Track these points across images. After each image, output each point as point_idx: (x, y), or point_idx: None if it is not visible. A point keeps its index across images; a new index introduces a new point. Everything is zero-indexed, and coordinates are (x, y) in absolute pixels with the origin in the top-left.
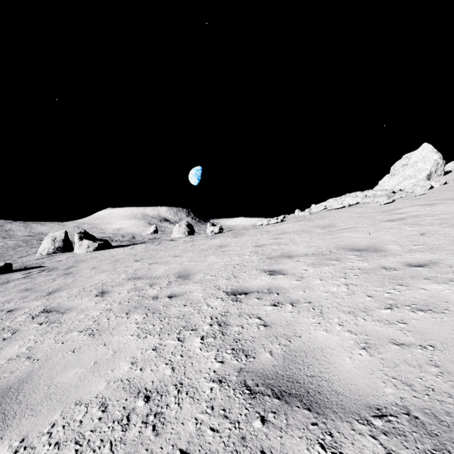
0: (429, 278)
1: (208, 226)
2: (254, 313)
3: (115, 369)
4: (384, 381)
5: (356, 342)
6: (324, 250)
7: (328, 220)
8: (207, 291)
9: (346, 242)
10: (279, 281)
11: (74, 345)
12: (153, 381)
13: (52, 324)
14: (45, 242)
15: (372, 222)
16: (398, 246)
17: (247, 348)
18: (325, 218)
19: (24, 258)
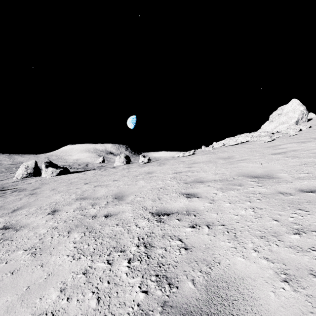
0: None
1: (140, 157)
2: (175, 234)
3: (43, 298)
4: None
5: (276, 273)
6: (228, 177)
7: (227, 153)
8: (136, 212)
9: (244, 170)
10: (195, 204)
11: (16, 265)
12: (77, 315)
13: (4, 241)
14: (20, 169)
15: (261, 155)
16: (287, 174)
17: (170, 275)
18: (225, 151)
19: (4, 181)
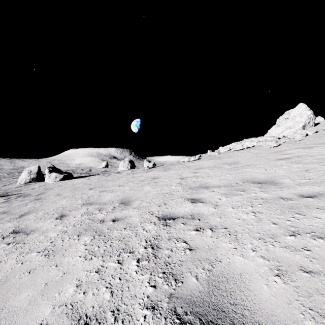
0: (320, 208)
1: (144, 162)
2: (181, 237)
3: (61, 292)
4: (302, 313)
5: (270, 269)
6: (232, 182)
7: (232, 158)
8: (143, 216)
9: (249, 176)
10: (199, 209)
11: (31, 265)
12: (93, 306)
13: (17, 244)
14: (23, 174)
15: (266, 160)
16: (289, 180)
17: (176, 272)
18: (231, 157)
19: (7, 186)
